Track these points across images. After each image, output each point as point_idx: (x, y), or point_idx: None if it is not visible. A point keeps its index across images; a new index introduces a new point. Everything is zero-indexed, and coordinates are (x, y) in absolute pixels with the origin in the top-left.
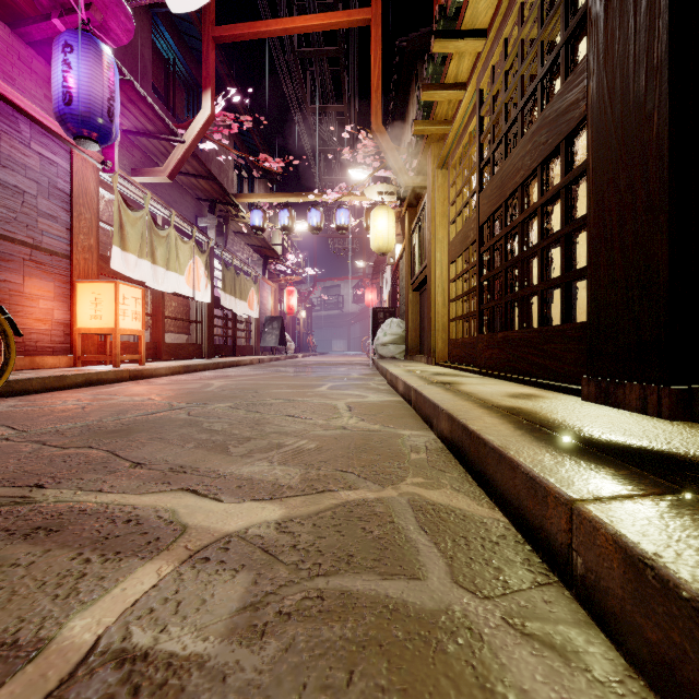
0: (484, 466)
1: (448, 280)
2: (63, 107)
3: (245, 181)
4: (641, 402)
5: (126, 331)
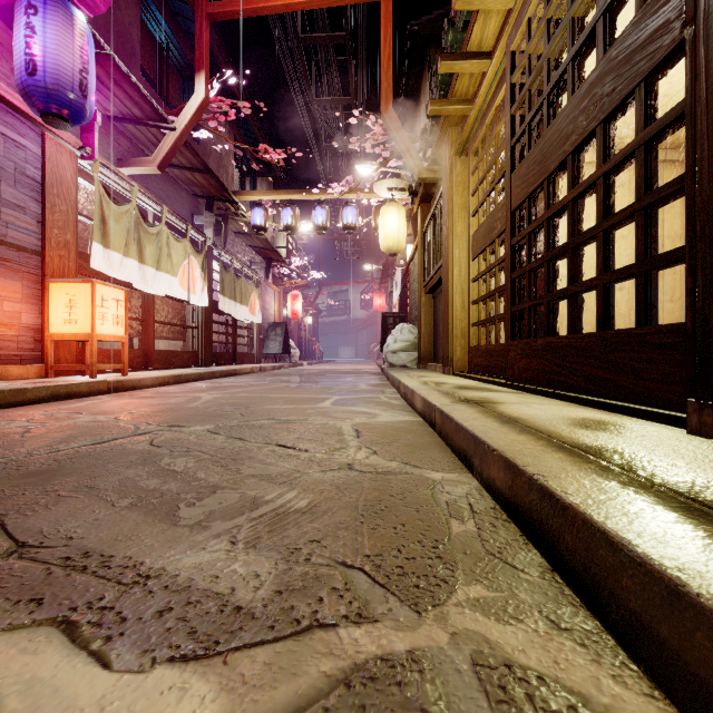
0: (608, 585)
1: (468, 279)
2: (26, 78)
3: (246, 179)
4: None
5: (105, 337)
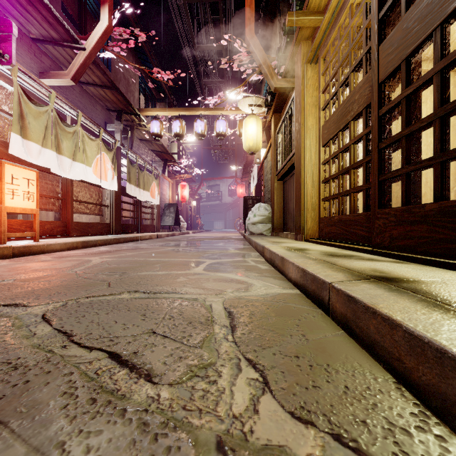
0: None
1: (318, 162)
2: None
3: (149, 104)
4: None
5: (14, 209)
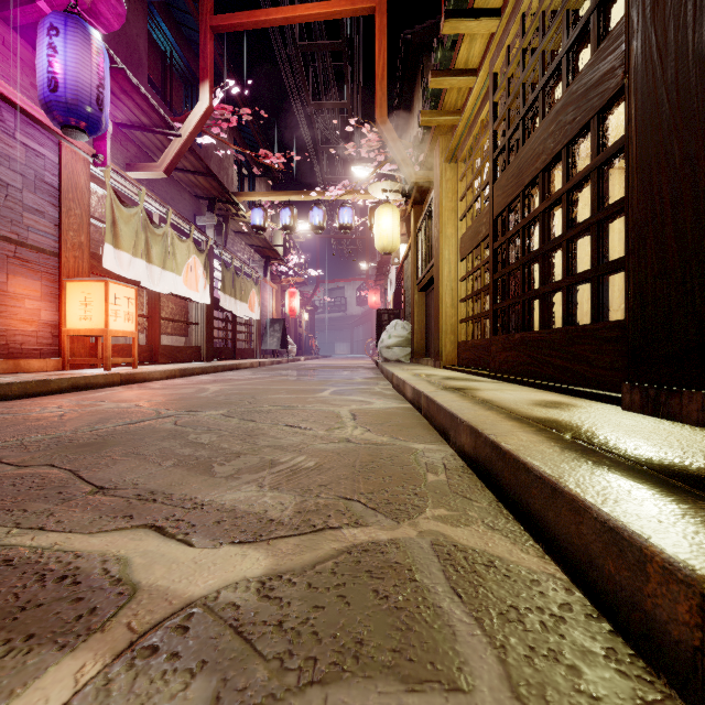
0: (526, 498)
1: (457, 279)
2: (49, 94)
3: (246, 180)
4: (704, 414)
5: (117, 333)
